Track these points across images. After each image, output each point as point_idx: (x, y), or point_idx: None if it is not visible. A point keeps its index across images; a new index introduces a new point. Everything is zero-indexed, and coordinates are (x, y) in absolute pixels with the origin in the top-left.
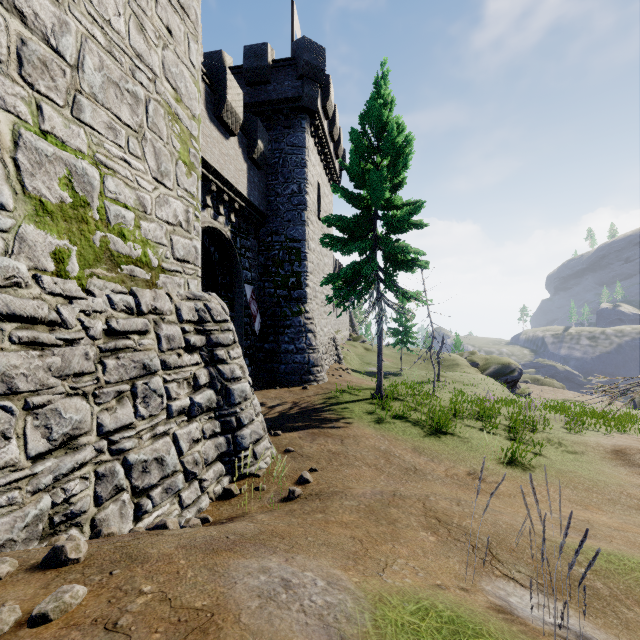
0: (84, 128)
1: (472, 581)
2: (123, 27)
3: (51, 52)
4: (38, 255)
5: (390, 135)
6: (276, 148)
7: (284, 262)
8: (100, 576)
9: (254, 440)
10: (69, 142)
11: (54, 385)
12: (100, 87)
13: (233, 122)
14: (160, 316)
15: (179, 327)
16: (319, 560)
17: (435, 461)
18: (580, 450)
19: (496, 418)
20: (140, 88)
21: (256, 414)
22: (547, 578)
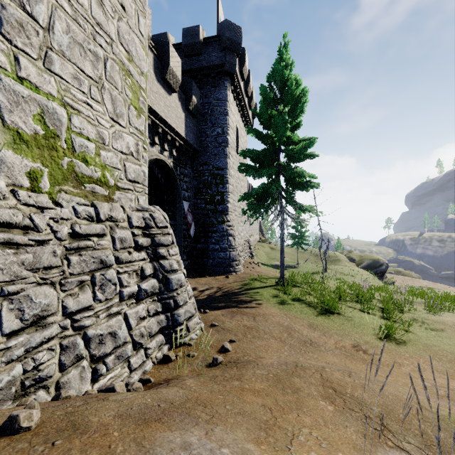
0: (54, 77)
1: (369, 452)
2: (86, 1)
3: (26, 16)
4: (15, 174)
5: (290, 89)
6: (206, 102)
7: (212, 185)
8: (43, 446)
9: (187, 317)
10: (42, 87)
11: (26, 276)
12: (67, 46)
13: (174, 82)
14: (115, 223)
15: (130, 231)
16: (235, 432)
17: (326, 335)
18: (440, 328)
19: (371, 301)
20: (100, 49)
21: (189, 297)
22: (435, 450)
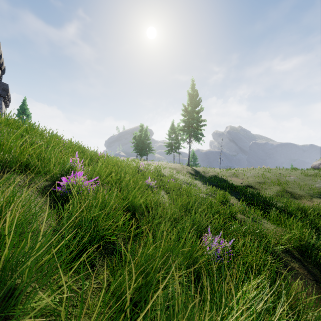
0: None
1: None
2: None
3: None
4: None
5: (27, 112)
6: None
7: None
8: None
9: None
10: None
11: None
12: None
13: None
14: None
15: None
16: None
17: None
18: None
19: None
20: None
21: None
22: None
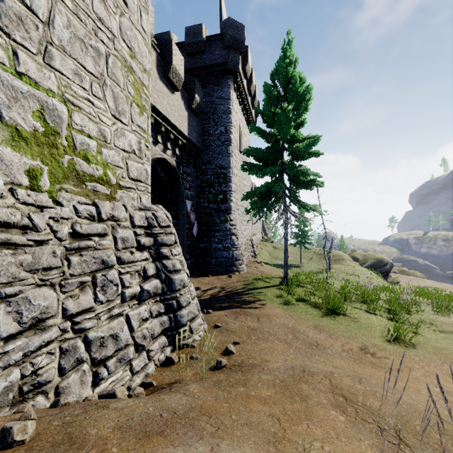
0: (54, 73)
1: None
2: None
3: (25, 9)
4: (14, 172)
5: (294, 86)
6: (209, 100)
7: (214, 184)
8: None
9: (190, 318)
10: (41, 83)
11: (25, 278)
12: (68, 41)
13: (177, 81)
14: (117, 222)
15: (132, 231)
16: (242, 448)
17: (332, 337)
18: (449, 329)
19: (377, 302)
20: (101, 45)
21: (192, 298)
22: None
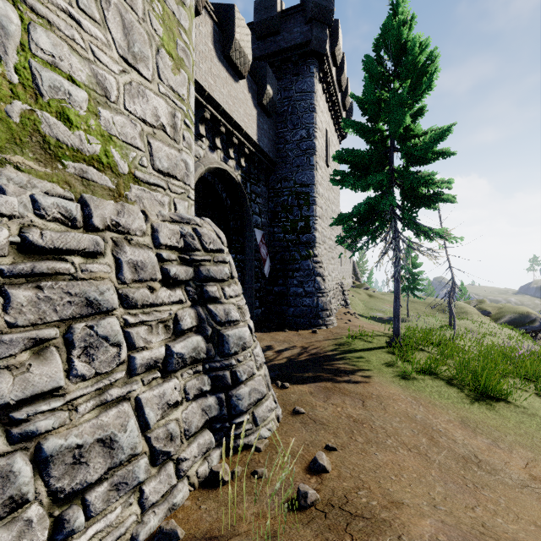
0: None
1: None
2: None
3: None
4: None
5: (411, 54)
6: (285, 97)
7: (293, 207)
8: None
9: (254, 400)
10: None
11: None
12: None
13: (242, 63)
14: (124, 236)
15: (154, 253)
16: None
17: (501, 446)
18: None
19: None
20: None
21: (257, 366)
22: None
